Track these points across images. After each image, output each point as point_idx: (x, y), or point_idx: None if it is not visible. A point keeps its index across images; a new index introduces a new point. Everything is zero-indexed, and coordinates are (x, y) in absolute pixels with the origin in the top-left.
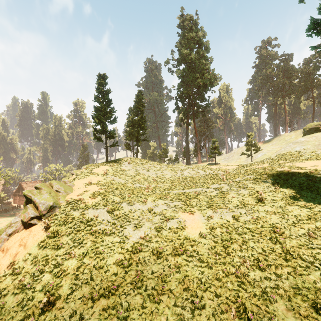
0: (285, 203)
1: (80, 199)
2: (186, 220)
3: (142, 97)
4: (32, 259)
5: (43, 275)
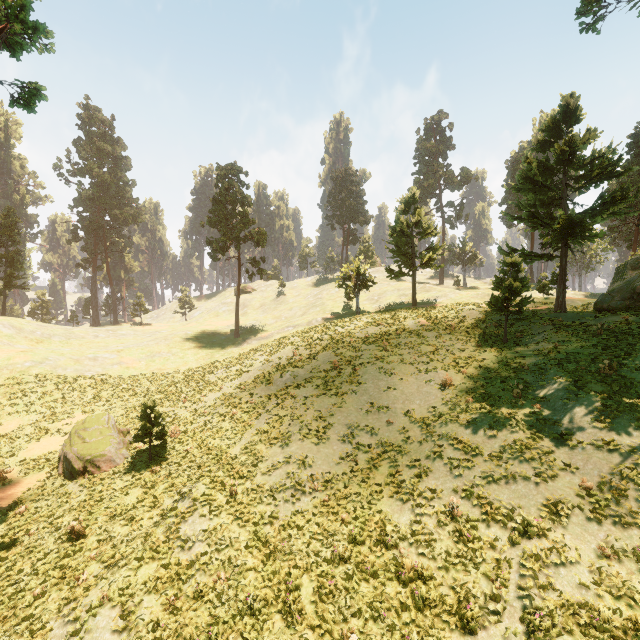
0: (193, 346)
1: (8, 358)
2: (127, 362)
3: (16, 219)
4: (3, 395)
5: (30, 397)
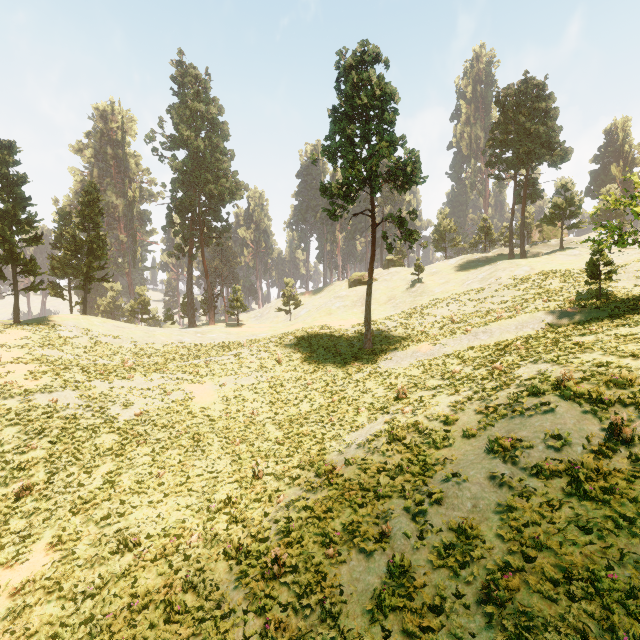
0: (299, 362)
1: (6, 383)
2: (194, 392)
3: (97, 197)
4: None
5: None
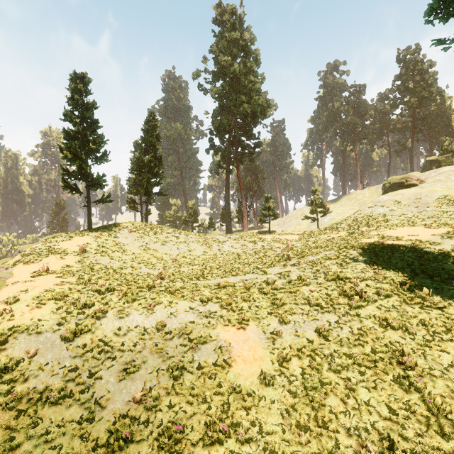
0: (400, 301)
1: (4, 311)
2: (232, 345)
3: (155, 124)
4: None
5: None
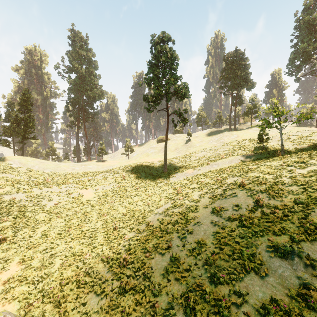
0: (133, 178)
1: None
2: (83, 193)
3: (29, 96)
4: None
5: None
